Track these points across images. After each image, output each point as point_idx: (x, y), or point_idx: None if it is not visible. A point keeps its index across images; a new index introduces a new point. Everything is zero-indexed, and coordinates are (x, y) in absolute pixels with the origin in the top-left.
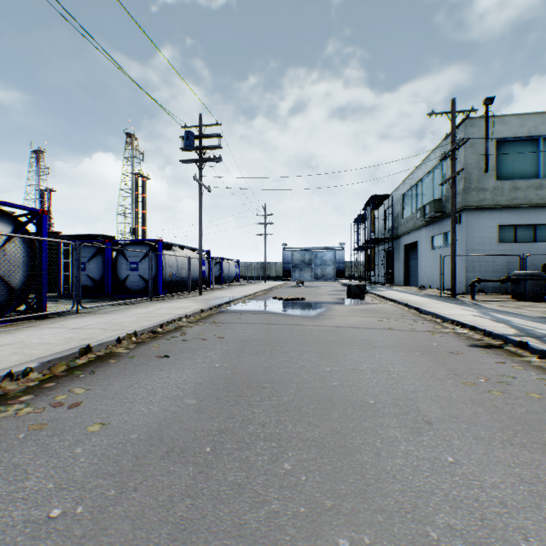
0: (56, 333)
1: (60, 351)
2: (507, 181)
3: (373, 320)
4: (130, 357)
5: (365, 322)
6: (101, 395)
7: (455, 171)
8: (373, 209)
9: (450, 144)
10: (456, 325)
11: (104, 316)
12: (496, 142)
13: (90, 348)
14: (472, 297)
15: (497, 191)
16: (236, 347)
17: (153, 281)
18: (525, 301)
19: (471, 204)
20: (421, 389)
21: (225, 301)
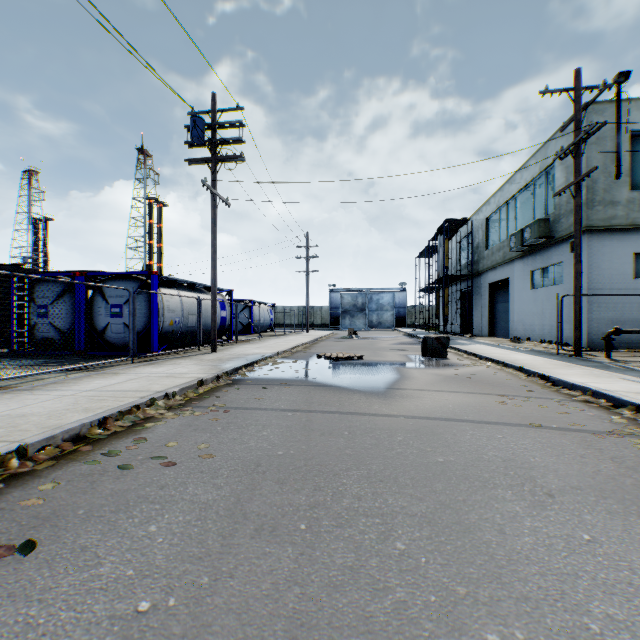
0: None
1: None
2: None
3: (487, 401)
4: None
5: (478, 407)
6: None
7: (580, 173)
8: (447, 237)
9: (561, 142)
10: None
11: (18, 396)
12: (631, 137)
13: None
14: (607, 355)
15: (633, 205)
16: (230, 495)
17: (144, 333)
18: None
19: (596, 223)
20: None
21: (245, 363)
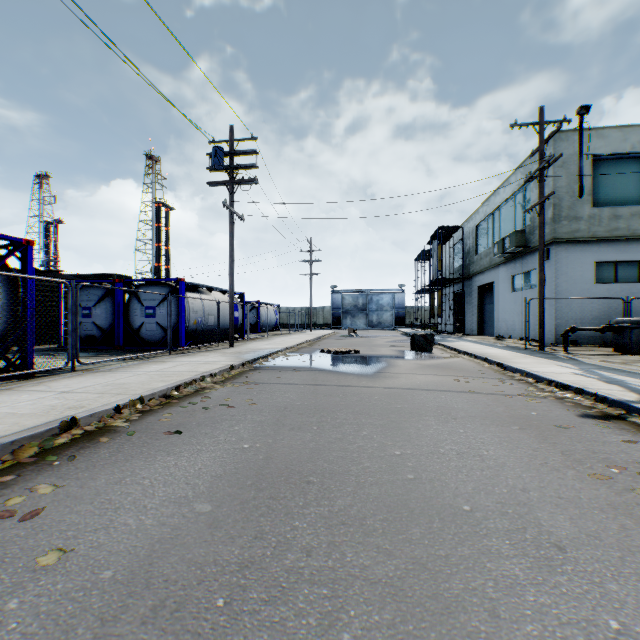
0: (37, 400)
1: (33, 426)
2: (606, 208)
3: (447, 379)
4: (130, 434)
5: (438, 383)
6: (74, 496)
7: (543, 195)
8: (440, 243)
9: (535, 164)
10: (555, 387)
11: (107, 374)
12: (593, 161)
13: (76, 421)
14: (564, 349)
15: (594, 220)
16: (273, 418)
17: (173, 330)
18: (632, 355)
19: (562, 236)
20: (532, 485)
21: (262, 355)
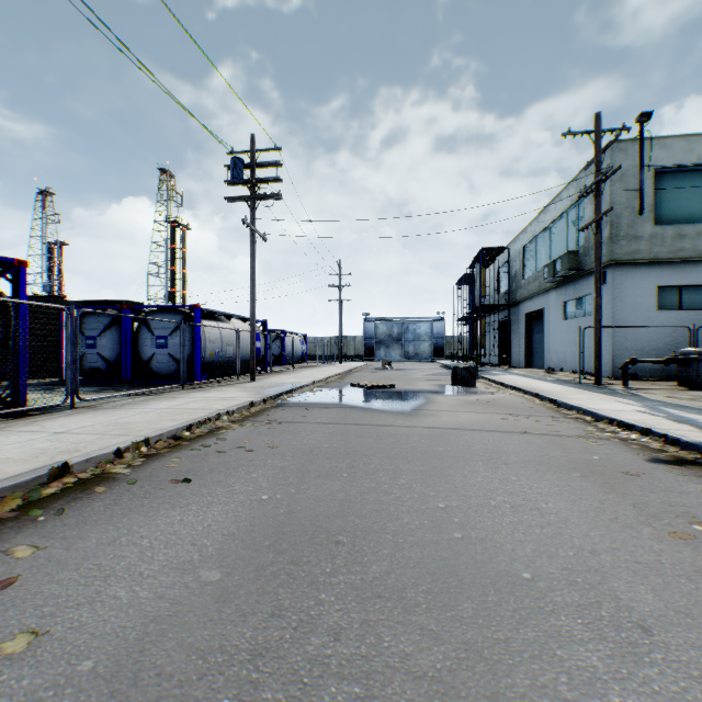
0: (26, 442)
1: (17, 473)
2: (669, 226)
3: (494, 418)
4: (130, 483)
5: (484, 422)
6: (58, 560)
7: (600, 211)
8: (483, 266)
9: (590, 177)
10: (618, 426)
11: (110, 412)
12: (654, 174)
13: (69, 467)
14: (624, 384)
15: (656, 240)
16: (297, 463)
17: (187, 363)
18: (700, 390)
19: (620, 257)
20: (603, 546)
21: (286, 390)
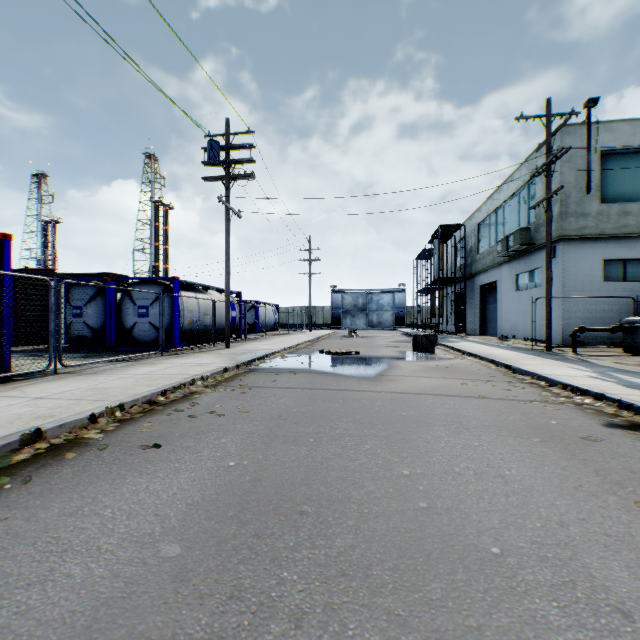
0: (5, 407)
1: None
2: (614, 204)
3: (453, 383)
4: (101, 448)
5: (444, 387)
6: (16, 532)
7: (550, 190)
8: (441, 242)
9: (540, 159)
10: (571, 391)
11: (90, 377)
12: (601, 156)
13: (42, 433)
14: (573, 350)
15: (602, 217)
16: (265, 428)
17: (167, 331)
18: None
19: (568, 233)
20: (570, 517)
21: (258, 356)
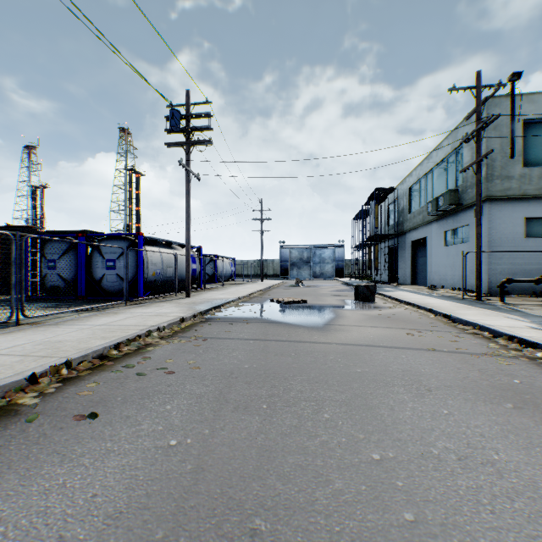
0: None
1: None
2: (535, 167)
3: (399, 333)
4: (29, 419)
5: (392, 337)
6: None
7: (480, 154)
8: (377, 203)
9: (468, 128)
10: (519, 343)
11: (49, 329)
12: (523, 124)
13: None
14: (501, 300)
15: (525, 179)
16: (215, 390)
17: (132, 282)
18: None
19: (494, 194)
20: None
21: (214, 305)
